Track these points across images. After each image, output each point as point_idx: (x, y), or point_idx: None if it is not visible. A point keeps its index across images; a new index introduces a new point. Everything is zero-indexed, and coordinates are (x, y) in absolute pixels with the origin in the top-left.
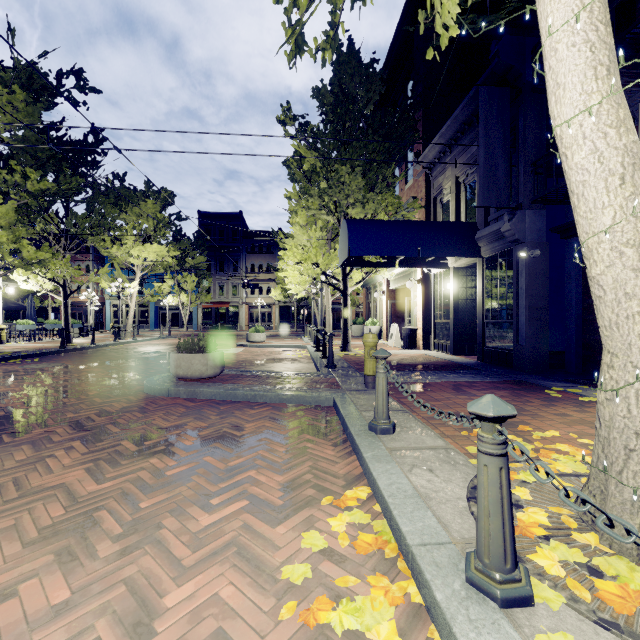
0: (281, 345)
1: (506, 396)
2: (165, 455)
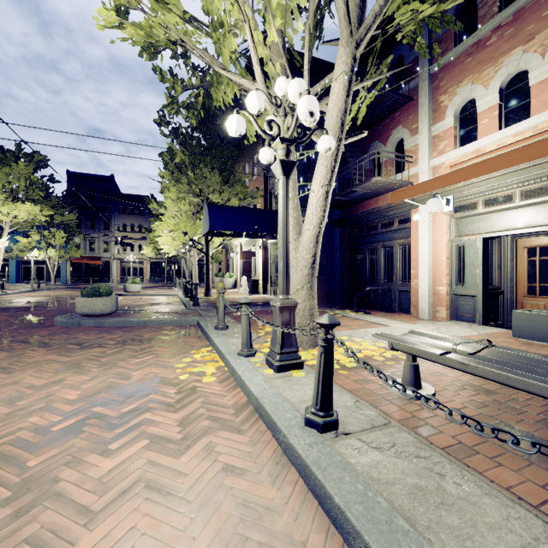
0: (156, 294)
1: None
2: (101, 347)
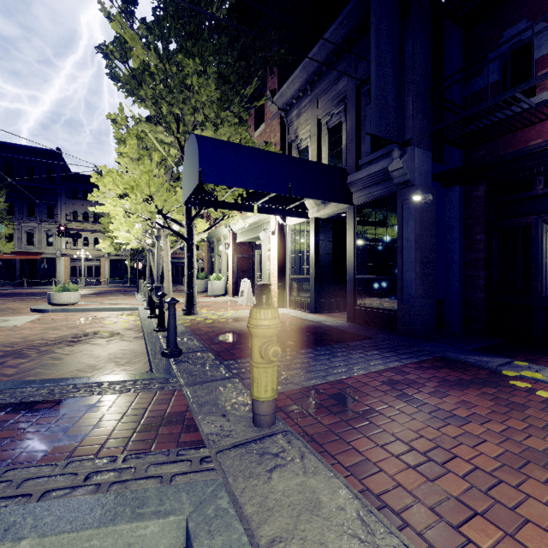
0: (101, 308)
1: (491, 407)
2: None
